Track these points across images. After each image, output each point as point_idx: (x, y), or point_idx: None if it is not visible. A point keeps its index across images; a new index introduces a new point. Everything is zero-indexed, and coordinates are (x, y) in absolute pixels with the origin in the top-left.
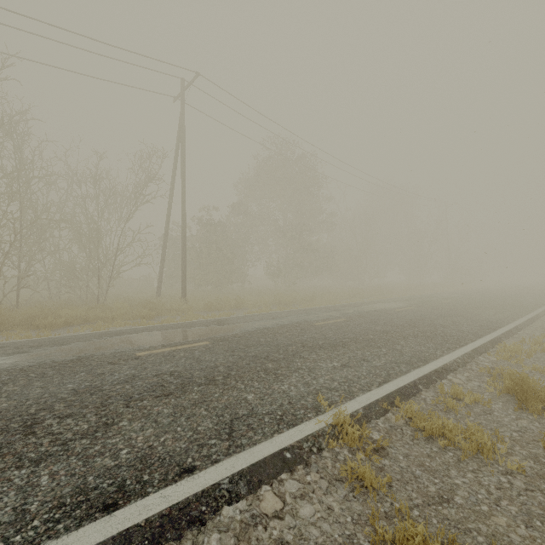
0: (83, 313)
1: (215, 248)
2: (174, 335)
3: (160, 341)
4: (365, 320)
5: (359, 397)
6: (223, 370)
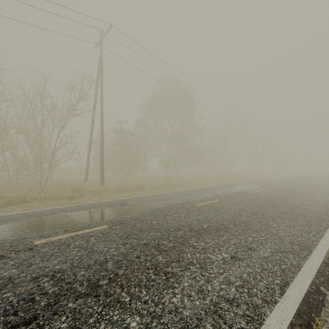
0: (22, 195)
1: (125, 148)
2: (81, 217)
3: (66, 224)
4: (234, 201)
5: (268, 318)
6: (111, 267)
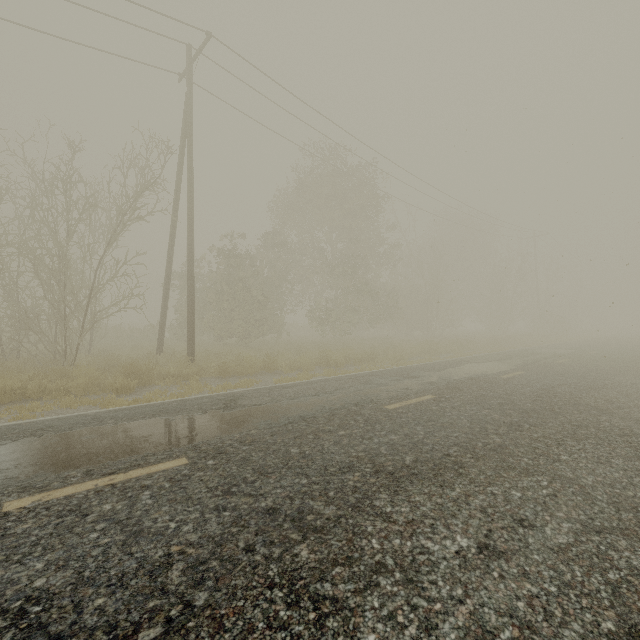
0: (18, 385)
1: (240, 287)
2: (131, 438)
3: (94, 454)
4: (467, 398)
5: None
6: (178, 581)
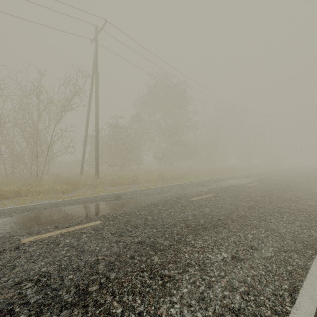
0: (16, 189)
1: (120, 142)
2: (73, 212)
3: (58, 219)
4: (229, 195)
5: None
6: (102, 269)
